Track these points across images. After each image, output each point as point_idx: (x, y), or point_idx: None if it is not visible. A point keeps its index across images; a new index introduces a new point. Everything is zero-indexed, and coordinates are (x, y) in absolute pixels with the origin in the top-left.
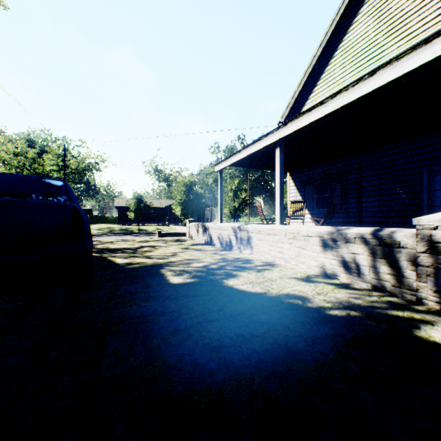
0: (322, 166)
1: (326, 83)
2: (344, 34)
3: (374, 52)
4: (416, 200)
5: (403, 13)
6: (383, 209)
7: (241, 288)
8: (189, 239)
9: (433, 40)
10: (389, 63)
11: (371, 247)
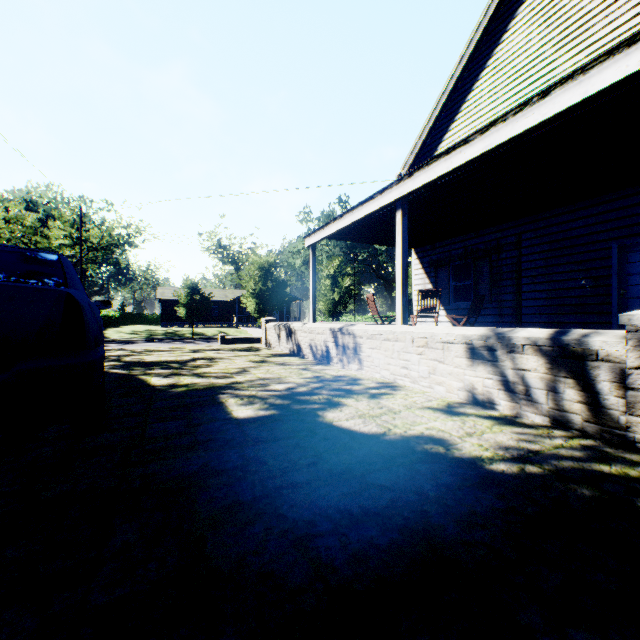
0: (462, 239)
1: (468, 117)
2: (496, 45)
3: (540, 71)
4: (602, 289)
5: (582, 13)
6: (553, 303)
7: (346, 425)
8: (266, 347)
9: (639, 40)
10: (571, 77)
11: (550, 360)
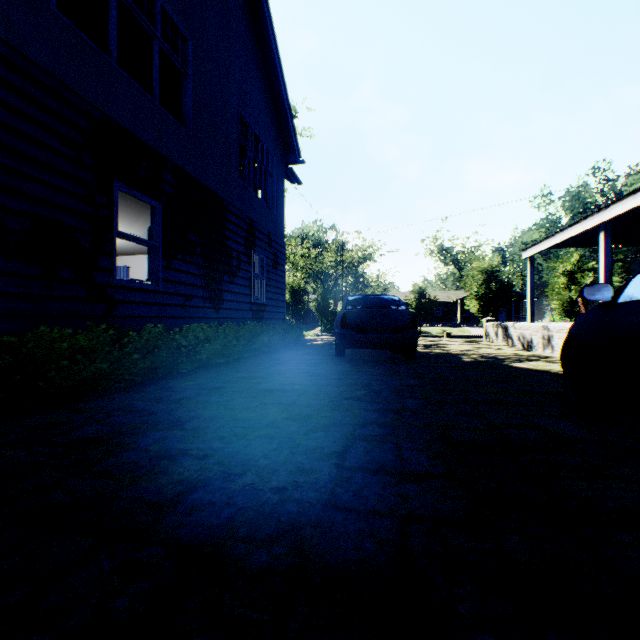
0: None
1: None
2: None
3: None
4: None
5: None
6: None
7: (516, 365)
8: (485, 341)
9: None
10: None
11: None
